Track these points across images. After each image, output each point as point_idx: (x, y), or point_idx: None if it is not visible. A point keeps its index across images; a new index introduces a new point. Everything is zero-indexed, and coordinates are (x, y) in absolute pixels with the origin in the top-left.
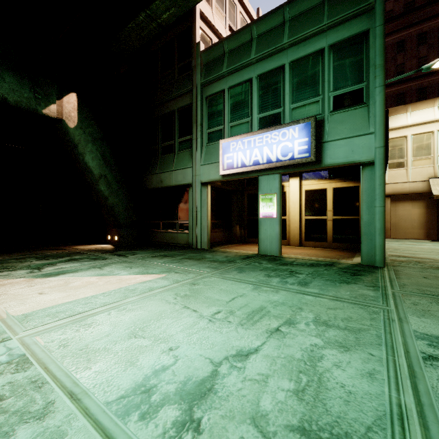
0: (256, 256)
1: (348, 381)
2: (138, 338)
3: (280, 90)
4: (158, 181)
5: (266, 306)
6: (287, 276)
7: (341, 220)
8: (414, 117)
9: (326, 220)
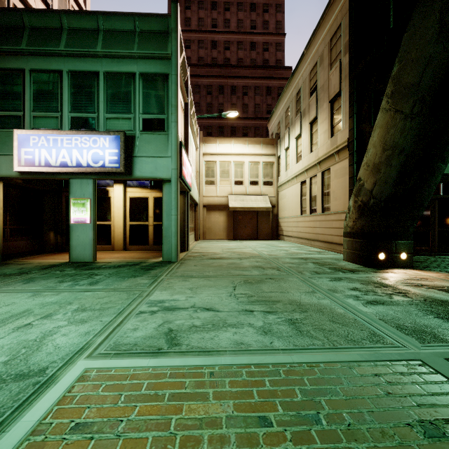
0: (63, 265)
1: (64, 342)
2: None
3: (95, 95)
4: None
5: (33, 308)
6: (83, 279)
7: (160, 225)
8: (220, 148)
9: (148, 225)
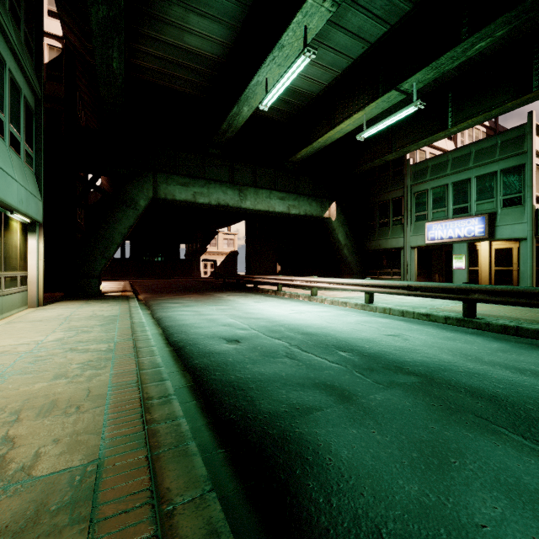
0: None
1: None
2: (413, 298)
3: (468, 193)
4: (376, 245)
5: None
6: None
7: None
8: None
9: (512, 270)
